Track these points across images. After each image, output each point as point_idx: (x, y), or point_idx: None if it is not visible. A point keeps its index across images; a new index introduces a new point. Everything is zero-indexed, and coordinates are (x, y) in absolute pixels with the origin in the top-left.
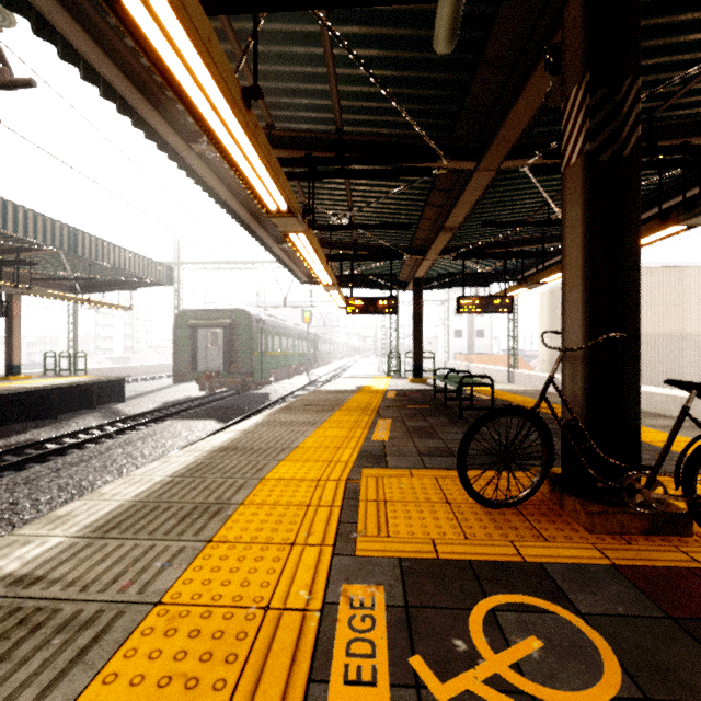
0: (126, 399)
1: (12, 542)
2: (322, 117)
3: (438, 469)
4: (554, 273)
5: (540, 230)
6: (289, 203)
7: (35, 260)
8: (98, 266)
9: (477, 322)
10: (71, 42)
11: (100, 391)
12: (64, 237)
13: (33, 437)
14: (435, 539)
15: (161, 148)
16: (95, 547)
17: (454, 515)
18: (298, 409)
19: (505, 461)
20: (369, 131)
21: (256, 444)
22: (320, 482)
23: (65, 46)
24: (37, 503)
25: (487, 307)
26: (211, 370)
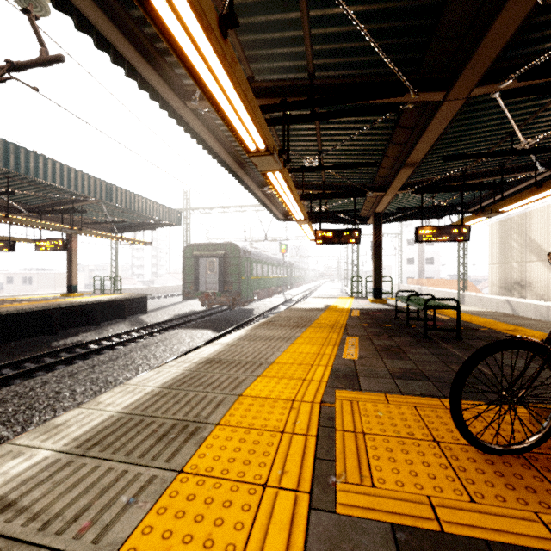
0: (148, 311)
1: (7, 453)
2: (296, 65)
3: (415, 395)
4: (516, 201)
5: (498, 163)
6: (266, 141)
7: (85, 209)
8: (128, 212)
9: (427, 251)
10: (84, 13)
11: (130, 305)
12: (102, 190)
13: (82, 339)
14: (431, 497)
15: (163, 107)
16: (73, 466)
17: (446, 460)
18: (275, 324)
19: (510, 402)
20: (339, 74)
21: (238, 357)
22: (294, 403)
23: (80, 19)
24: (75, 393)
25: (445, 235)
26: (210, 290)
